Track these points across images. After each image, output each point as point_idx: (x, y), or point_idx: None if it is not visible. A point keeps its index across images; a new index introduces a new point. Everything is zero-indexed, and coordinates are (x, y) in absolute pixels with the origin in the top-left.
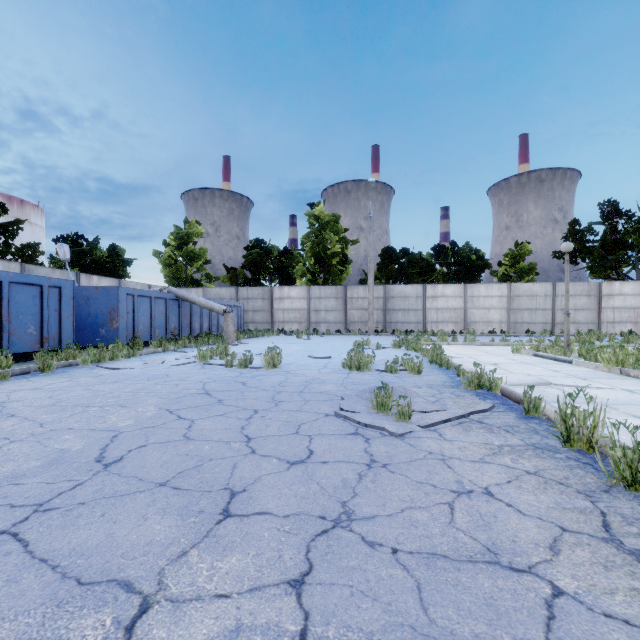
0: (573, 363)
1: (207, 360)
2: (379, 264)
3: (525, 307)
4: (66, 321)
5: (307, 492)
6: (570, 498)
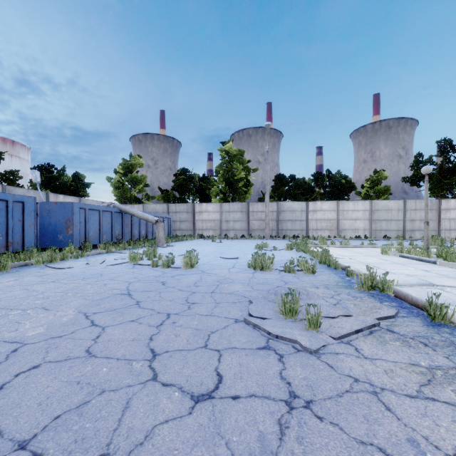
0: (437, 263)
1: (137, 261)
2: (273, 186)
3: (383, 218)
4: (28, 229)
5: None
6: None
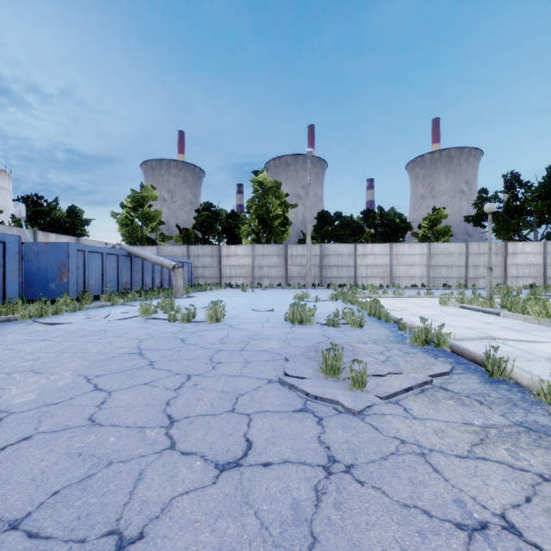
0: (501, 315)
1: (150, 314)
2: (316, 226)
3: (442, 264)
4: (11, 276)
5: (239, 538)
6: None
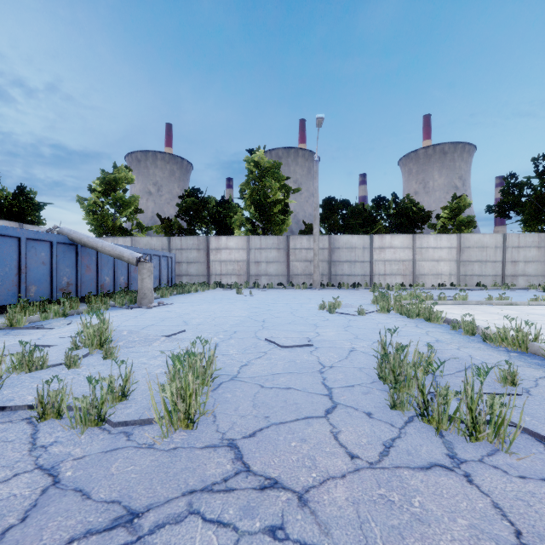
0: None
1: None
2: (321, 214)
3: (475, 259)
4: None
5: None
6: None
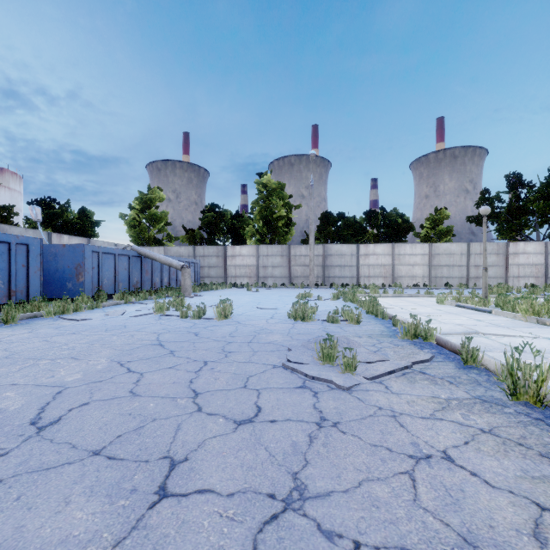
0: (492, 313)
1: (163, 311)
2: (319, 226)
3: (444, 264)
4: (33, 276)
5: (254, 461)
6: (535, 463)
